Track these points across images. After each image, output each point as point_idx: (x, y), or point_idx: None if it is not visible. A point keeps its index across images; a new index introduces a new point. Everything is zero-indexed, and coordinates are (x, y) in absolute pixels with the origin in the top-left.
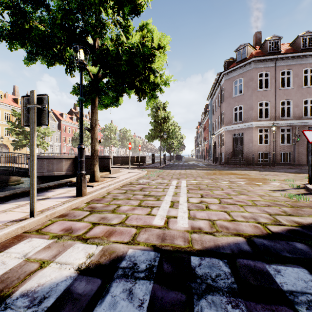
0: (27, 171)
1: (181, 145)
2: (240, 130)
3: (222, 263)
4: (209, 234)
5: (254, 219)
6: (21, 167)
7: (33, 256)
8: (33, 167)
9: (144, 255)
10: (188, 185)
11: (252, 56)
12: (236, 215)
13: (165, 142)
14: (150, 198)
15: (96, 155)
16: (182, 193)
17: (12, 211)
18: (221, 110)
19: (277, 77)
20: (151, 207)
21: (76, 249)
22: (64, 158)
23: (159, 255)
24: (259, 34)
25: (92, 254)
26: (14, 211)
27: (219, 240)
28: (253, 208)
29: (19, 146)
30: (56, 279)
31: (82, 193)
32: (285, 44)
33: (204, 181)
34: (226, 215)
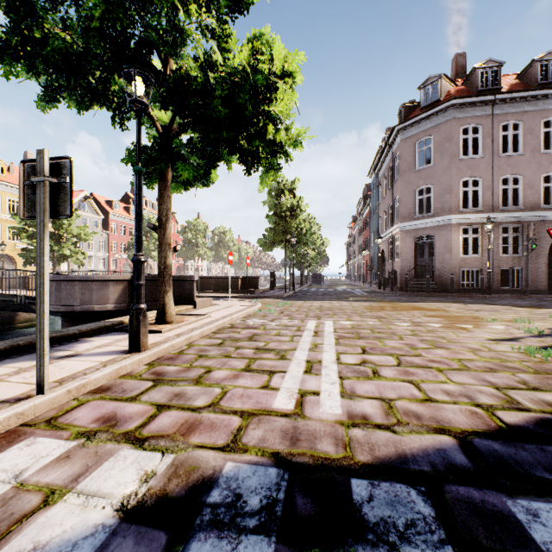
0: None
1: (321, 256)
2: (427, 230)
3: (415, 494)
4: (385, 430)
5: (468, 398)
6: (34, 296)
7: (33, 477)
8: (43, 297)
9: (257, 476)
10: (338, 329)
11: (449, 97)
12: (432, 390)
13: (294, 251)
14: (267, 355)
15: (168, 274)
16: (327, 346)
17: (4, 381)
18: (393, 194)
19: (495, 135)
20: (270, 373)
21: (120, 463)
22: (111, 279)
23: (286, 476)
24: (462, 58)
25: (152, 474)
26: (9, 381)
27: (405, 442)
28: (463, 376)
29: (33, 259)
30: (74, 532)
31: (140, 345)
32: (510, 75)
33: (366, 322)
34: (414, 390)
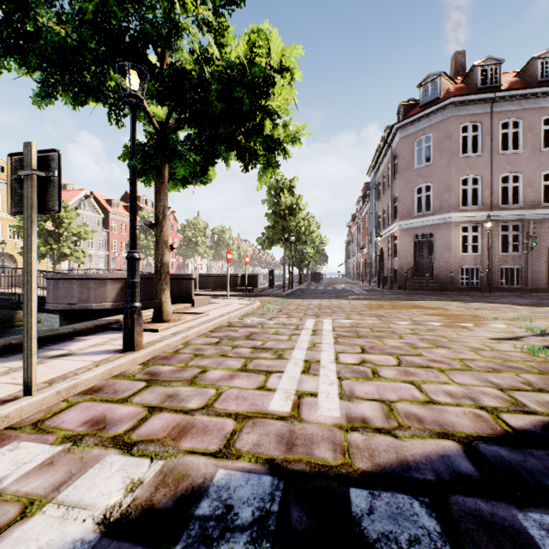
0: (43, 301)
1: (320, 254)
2: (427, 229)
3: (418, 505)
4: (385, 434)
5: (472, 400)
6: None
7: (12, 485)
8: (30, 295)
9: (249, 485)
10: (336, 327)
11: (449, 95)
12: (434, 391)
13: (293, 249)
14: (264, 354)
15: (165, 272)
16: (325, 345)
17: None
18: (392, 192)
19: (495, 133)
20: (267, 374)
21: (106, 470)
22: (109, 278)
23: (281, 485)
24: (461, 56)
25: (138, 482)
26: None
27: (407, 448)
28: (466, 376)
29: None
30: None
31: (134, 344)
32: (509, 73)
33: (365, 321)
34: (415, 391)
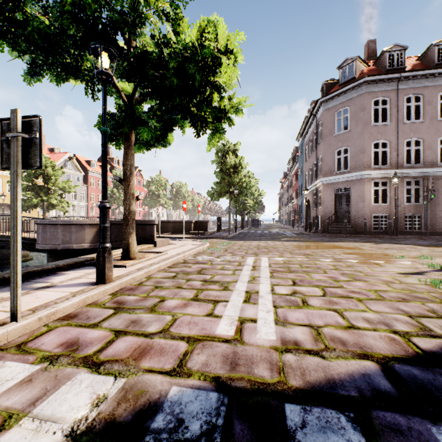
0: (34, 242)
1: (258, 205)
2: (345, 184)
3: (345, 420)
4: (314, 355)
5: (386, 325)
6: (26, 237)
7: None
8: (16, 237)
9: (198, 401)
10: (272, 264)
11: (363, 75)
12: (354, 317)
13: (237, 200)
14: (213, 286)
15: (131, 219)
16: (263, 278)
17: None
18: (317, 154)
19: (400, 106)
20: (215, 303)
21: (76, 386)
22: (87, 223)
23: (225, 401)
24: (373, 44)
25: (103, 398)
26: None
27: (333, 368)
28: (380, 305)
29: (27, 207)
30: None
31: (105, 278)
32: (412, 57)
33: (295, 258)
34: (338, 317)
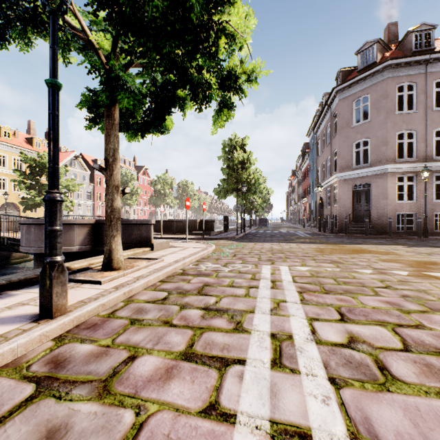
0: None
1: (266, 203)
2: (364, 179)
3: None
4: None
5: None
6: (15, 238)
7: None
8: None
9: None
10: (296, 277)
11: (385, 59)
12: None
13: (245, 198)
14: (218, 322)
15: (115, 218)
16: (291, 304)
17: None
18: (331, 148)
19: (429, 91)
20: (221, 366)
21: None
22: (76, 223)
23: None
24: (394, 27)
25: None
26: None
27: None
28: None
29: (31, 206)
30: None
31: (52, 310)
32: (439, 39)
33: (323, 268)
34: None
